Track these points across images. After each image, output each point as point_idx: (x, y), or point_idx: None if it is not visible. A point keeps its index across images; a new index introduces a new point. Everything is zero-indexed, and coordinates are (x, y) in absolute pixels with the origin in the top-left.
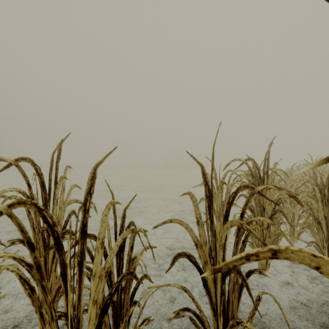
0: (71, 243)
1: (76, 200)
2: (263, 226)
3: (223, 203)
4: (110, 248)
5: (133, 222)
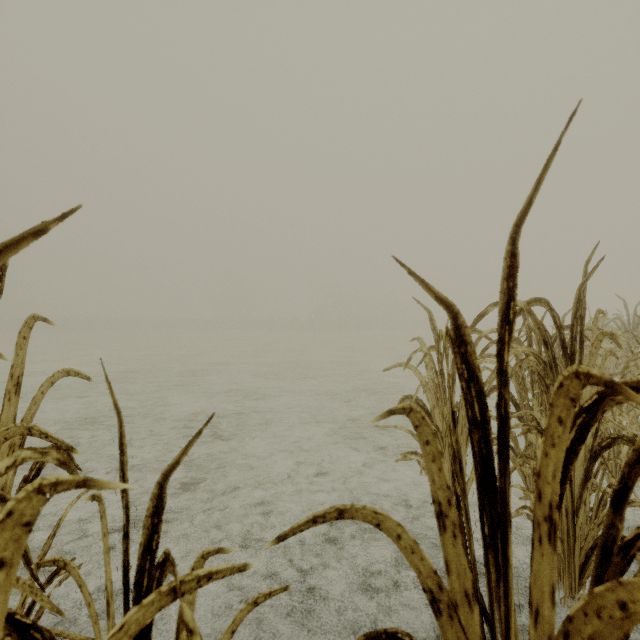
0: (48, 540)
1: (27, 427)
2: (573, 474)
3: (457, 409)
4: (111, 624)
5: (174, 567)
